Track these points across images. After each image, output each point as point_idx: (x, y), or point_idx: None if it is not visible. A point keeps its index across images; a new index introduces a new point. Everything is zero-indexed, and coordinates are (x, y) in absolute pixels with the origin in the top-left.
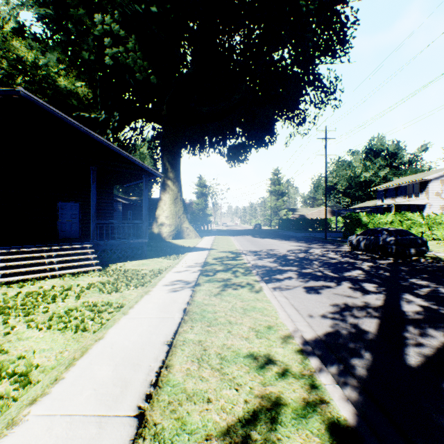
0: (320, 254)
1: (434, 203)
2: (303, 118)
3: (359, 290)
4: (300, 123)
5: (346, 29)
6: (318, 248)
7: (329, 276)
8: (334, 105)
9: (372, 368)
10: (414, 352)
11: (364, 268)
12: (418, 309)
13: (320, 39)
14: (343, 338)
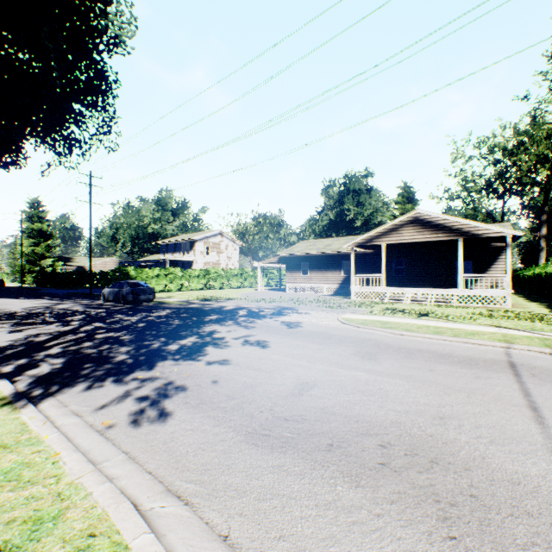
0: (63, 308)
1: (200, 260)
2: (69, 149)
3: (63, 325)
4: (65, 153)
5: (109, 83)
6: (70, 303)
7: (48, 321)
8: (110, 147)
9: (19, 350)
10: (56, 342)
11: (92, 313)
12: (91, 328)
13: (79, 78)
14: (14, 346)
